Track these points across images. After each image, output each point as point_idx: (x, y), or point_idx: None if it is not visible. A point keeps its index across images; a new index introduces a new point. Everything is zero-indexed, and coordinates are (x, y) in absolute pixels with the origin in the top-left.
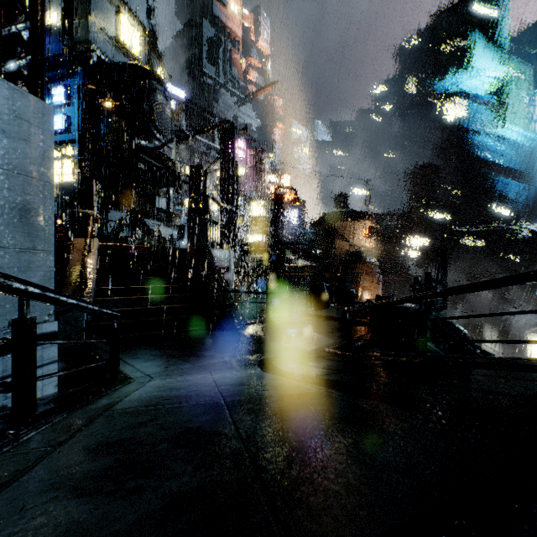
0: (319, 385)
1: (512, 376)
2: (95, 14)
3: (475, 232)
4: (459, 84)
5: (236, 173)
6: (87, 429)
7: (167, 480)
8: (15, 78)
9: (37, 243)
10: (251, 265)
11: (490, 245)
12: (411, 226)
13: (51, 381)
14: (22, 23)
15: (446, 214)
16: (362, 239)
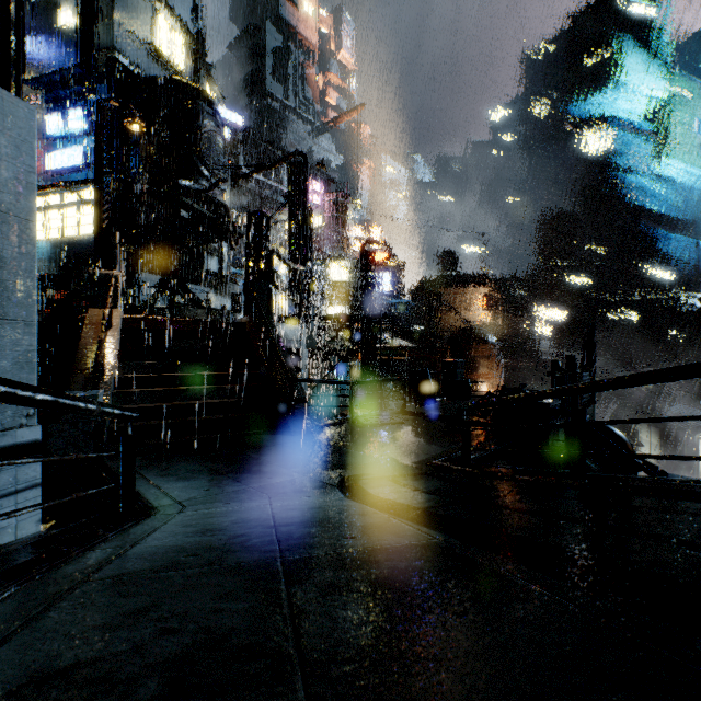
0: (433, 528)
1: None
2: (122, 12)
3: (626, 301)
4: (605, 106)
5: (309, 222)
6: (31, 629)
7: None
8: None
9: (8, 309)
10: (330, 346)
11: (647, 319)
12: (542, 294)
13: (31, 514)
14: None
15: (588, 278)
16: (477, 311)
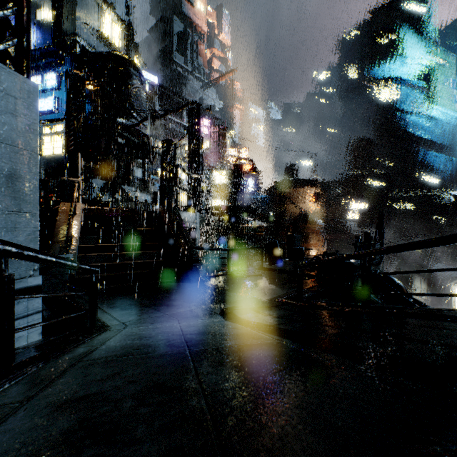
0: (276, 335)
1: (453, 327)
2: (81, 11)
3: (406, 197)
4: (392, 70)
5: (201, 146)
6: (58, 381)
7: (126, 448)
8: (4, 59)
9: (22, 206)
10: (214, 226)
11: (419, 208)
12: (351, 192)
13: (36, 329)
14: (9, 9)
15: (381, 182)
16: (310, 203)
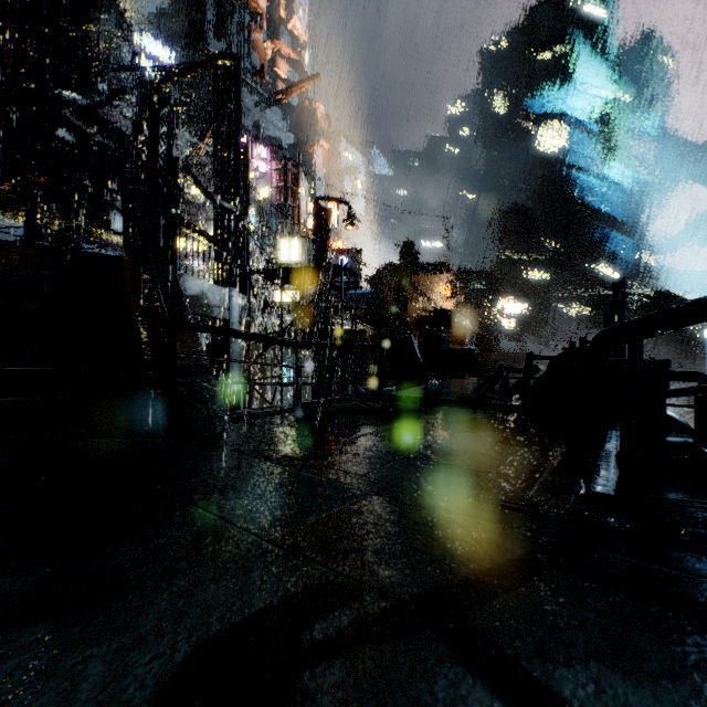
0: None
1: None
2: None
3: (579, 297)
4: (559, 102)
5: (245, 158)
6: None
7: None
8: None
9: None
10: None
11: (598, 315)
12: (500, 288)
13: None
14: None
15: (545, 273)
16: (440, 301)
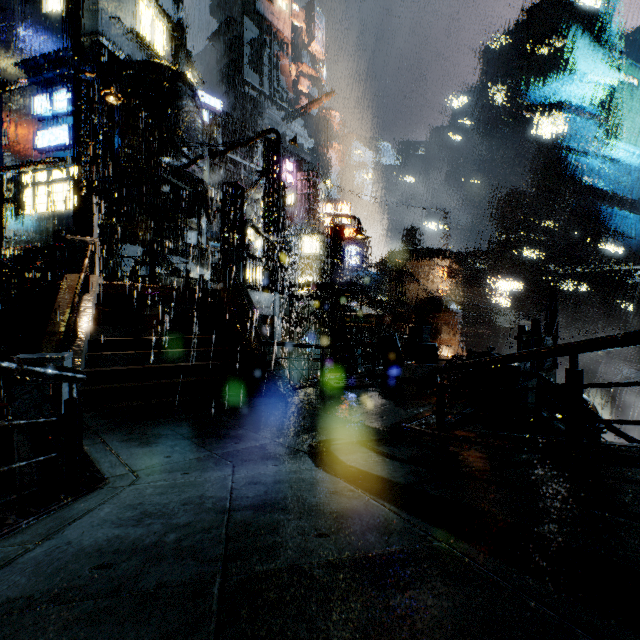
0: (427, 520)
1: None
2: None
3: (577, 273)
4: (557, 92)
5: (282, 196)
6: None
7: None
8: None
9: None
10: (302, 314)
11: (596, 290)
12: (498, 266)
13: None
14: None
15: (542, 252)
16: (439, 282)
